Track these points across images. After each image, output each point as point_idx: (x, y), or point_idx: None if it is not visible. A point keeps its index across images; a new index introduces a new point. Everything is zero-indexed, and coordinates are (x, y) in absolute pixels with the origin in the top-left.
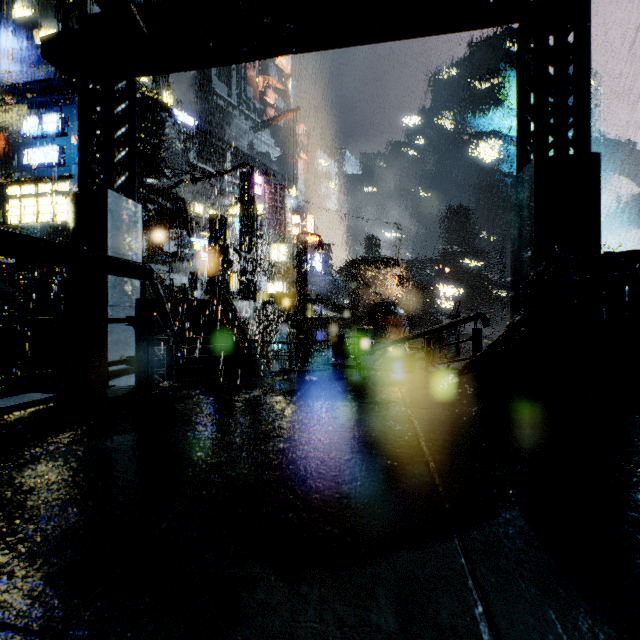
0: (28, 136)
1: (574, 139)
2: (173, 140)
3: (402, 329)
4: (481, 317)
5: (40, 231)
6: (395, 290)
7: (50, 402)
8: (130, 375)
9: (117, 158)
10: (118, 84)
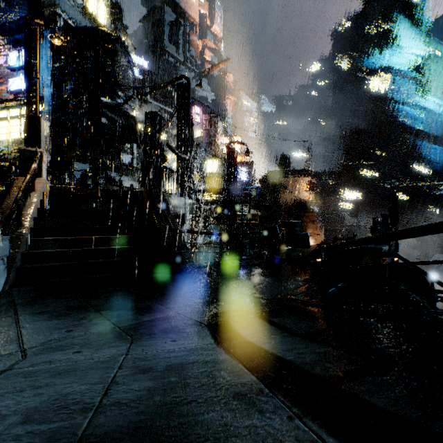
0: (12, 68)
1: None
2: (125, 67)
3: (318, 225)
4: None
5: (21, 144)
6: (306, 194)
7: None
8: None
9: None
10: None
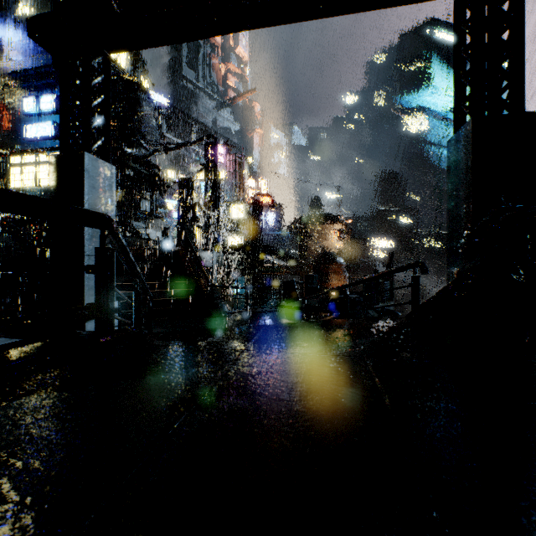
0: (28, 114)
1: (509, 100)
2: (149, 116)
3: (343, 276)
4: (419, 265)
5: (38, 193)
6: (336, 242)
7: (3, 350)
8: None
9: (94, 125)
10: (94, 59)
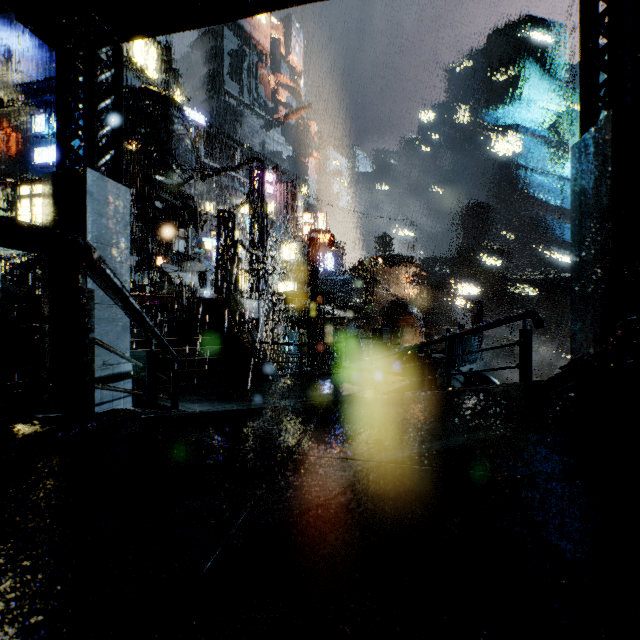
0: (39, 135)
1: None
2: (182, 136)
3: (418, 329)
4: (532, 316)
5: None
6: (409, 289)
7: None
8: (115, 383)
9: (100, 133)
10: (101, 49)
